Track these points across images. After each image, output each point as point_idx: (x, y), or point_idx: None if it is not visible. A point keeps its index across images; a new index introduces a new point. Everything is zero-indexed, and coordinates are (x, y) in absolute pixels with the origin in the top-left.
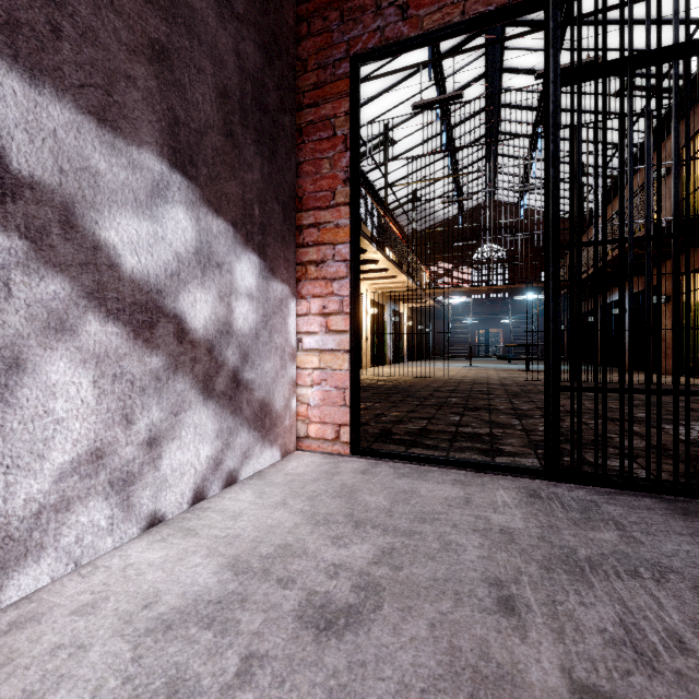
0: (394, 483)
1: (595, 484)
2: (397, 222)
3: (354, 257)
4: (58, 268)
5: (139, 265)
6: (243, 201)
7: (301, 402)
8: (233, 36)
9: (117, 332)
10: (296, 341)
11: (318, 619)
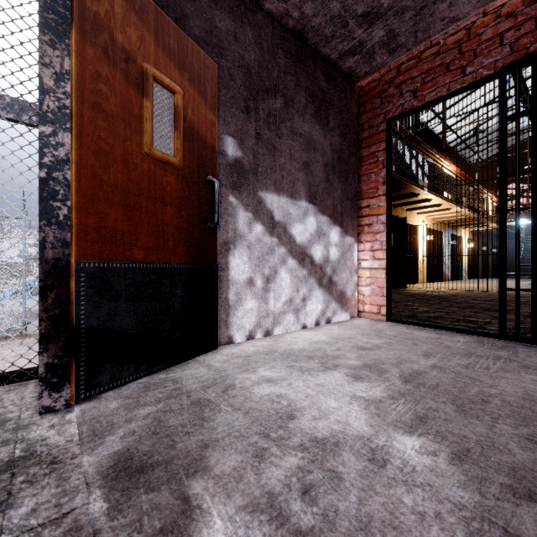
0: (403, 330)
1: (527, 342)
2: (459, 156)
3: (388, 221)
4: (283, 244)
5: (300, 240)
6: (333, 205)
7: (360, 294)
8: (329, 139)
9: (295, 262)
10: (358, 264)
11: (358, 348)
